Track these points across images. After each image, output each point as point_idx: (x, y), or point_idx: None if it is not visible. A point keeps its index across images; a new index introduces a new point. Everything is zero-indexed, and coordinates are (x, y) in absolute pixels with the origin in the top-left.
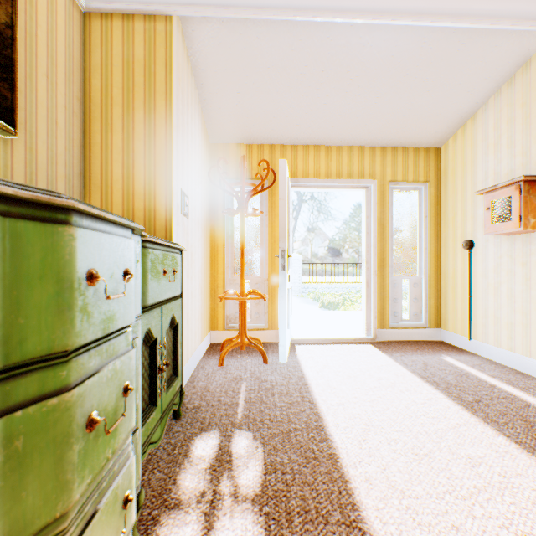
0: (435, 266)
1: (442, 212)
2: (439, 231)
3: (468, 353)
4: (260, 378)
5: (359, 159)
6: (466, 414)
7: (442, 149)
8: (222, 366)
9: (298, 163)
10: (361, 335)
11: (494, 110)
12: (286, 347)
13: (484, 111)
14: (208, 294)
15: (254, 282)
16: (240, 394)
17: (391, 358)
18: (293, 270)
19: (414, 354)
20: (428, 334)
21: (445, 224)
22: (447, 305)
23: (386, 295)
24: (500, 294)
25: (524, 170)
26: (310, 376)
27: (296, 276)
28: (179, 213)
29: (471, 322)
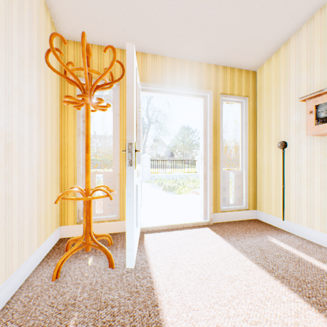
0: (252, 162)
1: (258, 120)
2: (255, 135)
3: (283, 231)
4: (99, 299)
5: (198, 73)
6: None
7: (258, 72)
8: (57, 279)
9: (147, 70)
10: (199, 219)
11: (307, 34)
12: (134, 249)
13: (297, 37)
14: (57, 190)
15: (106, 177)
16: None
17: (230, 244)
18: (145, 164)
19: (247, 237)
20: (248, 215)
21: (260, 130)
22: (262, 192)
23: (219, 185)
24: (313, 185)
25: None
26: (160, 286)
27: (147, 169)
28: None
29: (285, 207)
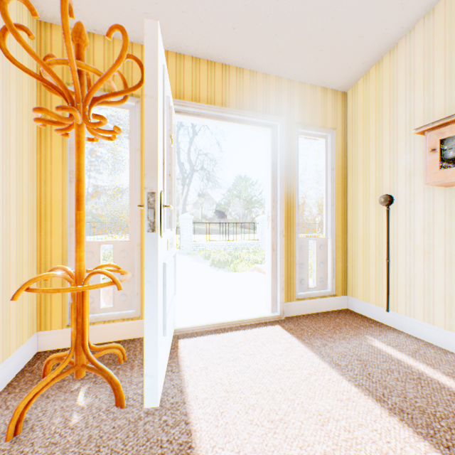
0: (342, 225)
1: (350, 164)
2: (346, 186)
3: (389, 328)
4: None
5: (264, 90)
6: None
7: (350, 94)
8: (16, 437)
9: (185, 81)
10: (265, 311)
11: (424, 35)
12: (159, 374)
13: (409, 40)
14: (31, 271)
15: (118, 249)
16: None
17: (314, 352)
18: (185, 229)
19: (337, 340)
20: (336, 303)
21: (353, 178)
22: (356, 269)
23: (294, 260)
24: (433, 259)
25: None
26: (203, 440)
27: (188, 235)
28: None
29: (390, 291)
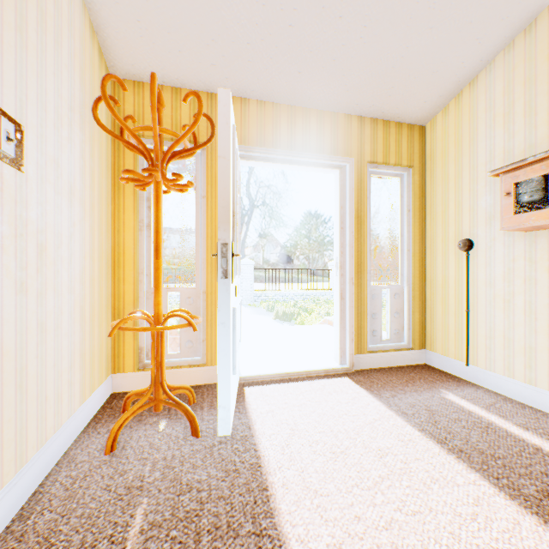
0: (419, 272)
1: (428, 205)
2: (424, 229)
3: (468, 383)
4: (178, 480)
5: (332, 129)
6: None
7: (428, 127)
8: (112, 452)
9: (250, 125)
10: (334, 364)
11: (504, 69)
12: (231, 407)
13: (489, 73)
14: (107, 316)
15: (185, 296)
16: None
17: (382, 401)
18: (245, 276)
19: (408, 392)
20: (412, 357)
21: (431, 220)
22: (435, 320)
23: (364, 309)
24: (513, 308)
25: None
26: (271, 462)
27: (248, 284)
28: None
29: (470, 344)
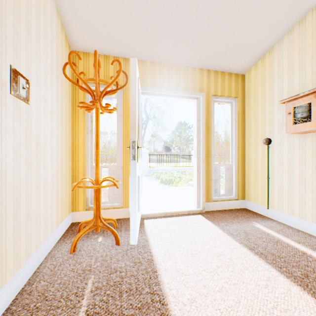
0: (241, 157)
1: (246, 119)
2: (244, 132)
3: (268, 218)
4: (110, 266)
5: (192, 77)
6: (309, 298)
7: (246, 75)
8: (74, 252)
9: (147, 75)
10: (193, 207)
11: (288, 43)
12: (137, 229)
13: (280, 46)
14: (69, 180)
15: (111, 169)
16: (83, 300)
17: (219, 228)
18: (143, 159)
19: (234, 223)
20: (237, 204)
21: (248, 128)
22: (250, 183)
23: (210, 177)
24: (293, 177)
25: (314, 85)
26: (158, 258)
27: (145, 163)
28: (6, 92)
29: (269, 196)
